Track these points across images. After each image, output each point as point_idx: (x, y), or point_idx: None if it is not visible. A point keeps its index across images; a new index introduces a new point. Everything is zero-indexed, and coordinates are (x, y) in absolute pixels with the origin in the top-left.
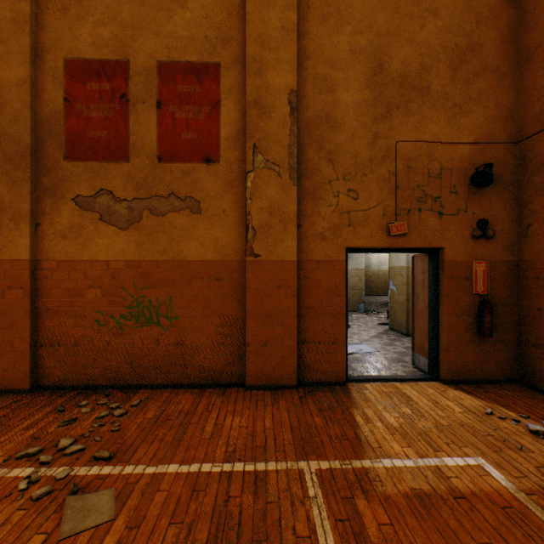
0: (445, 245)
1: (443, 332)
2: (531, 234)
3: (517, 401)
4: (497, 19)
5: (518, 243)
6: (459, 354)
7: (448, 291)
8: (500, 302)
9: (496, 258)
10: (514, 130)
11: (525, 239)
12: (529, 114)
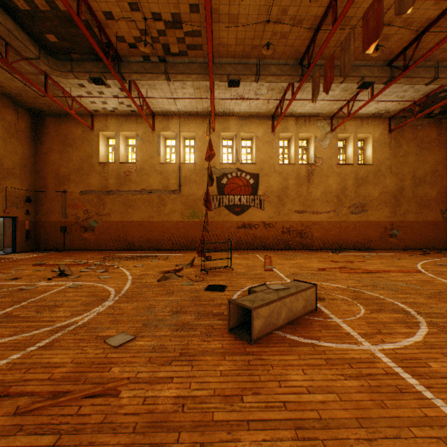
0: (20, 216)
1: (19, 239)
2: (39, 214)
3: (38, 252)
4: (31, 159)
5: (36, 216)
6: (23, 245)
7: (20, 228)
8: (32, 231)
9: (31, 220)
10: (35, 188)
11: (38, 215)
12: (39, 186)
